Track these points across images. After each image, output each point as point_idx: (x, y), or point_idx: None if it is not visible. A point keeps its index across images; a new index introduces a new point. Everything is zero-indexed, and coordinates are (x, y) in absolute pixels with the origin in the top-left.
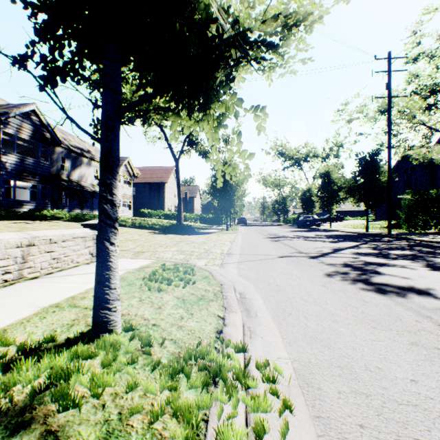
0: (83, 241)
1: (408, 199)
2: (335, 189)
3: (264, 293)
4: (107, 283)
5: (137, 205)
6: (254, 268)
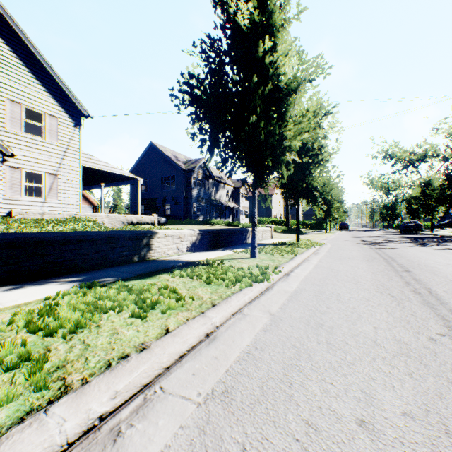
0: (269, 232)
1: None
2: None
3: (331, 244)
4: (298, 234)
5: (248, 213)
6: (331, 242)
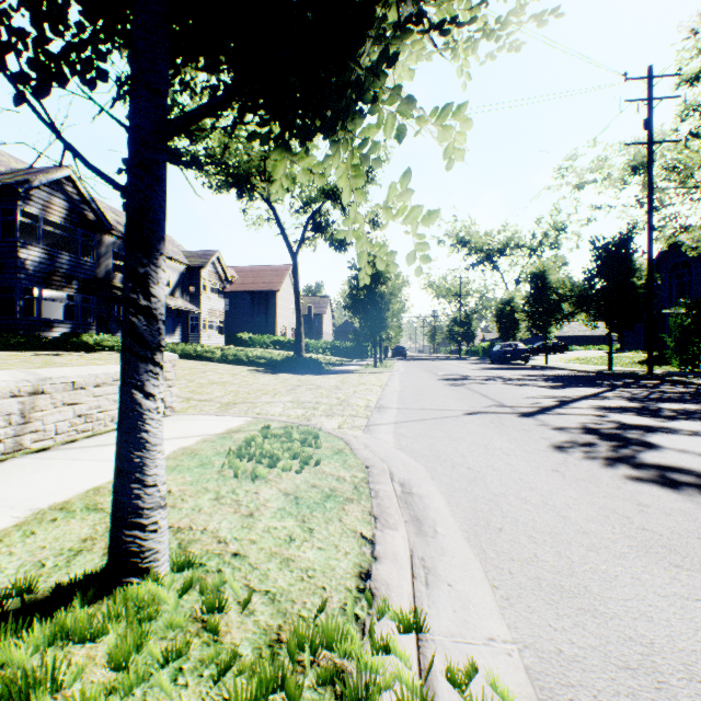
0: None
1: (681, 315)
2: (555, 299)
3: (446, 483)
4: (138, 475)
5: (231, 326)
6: (423, 434)
